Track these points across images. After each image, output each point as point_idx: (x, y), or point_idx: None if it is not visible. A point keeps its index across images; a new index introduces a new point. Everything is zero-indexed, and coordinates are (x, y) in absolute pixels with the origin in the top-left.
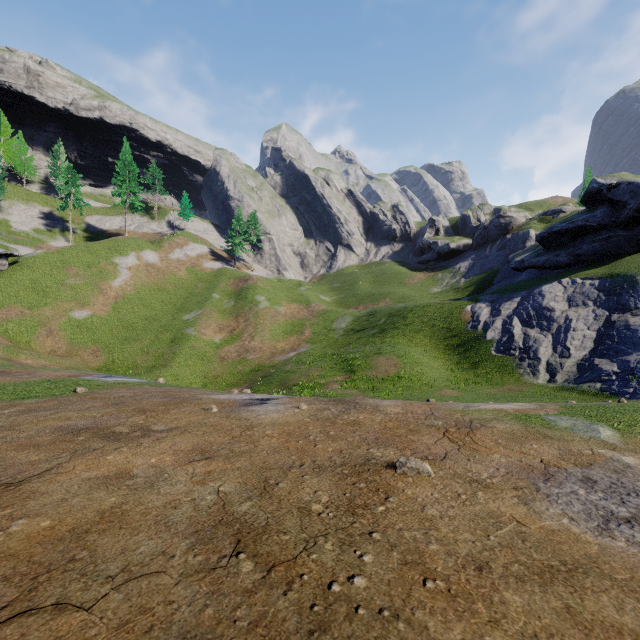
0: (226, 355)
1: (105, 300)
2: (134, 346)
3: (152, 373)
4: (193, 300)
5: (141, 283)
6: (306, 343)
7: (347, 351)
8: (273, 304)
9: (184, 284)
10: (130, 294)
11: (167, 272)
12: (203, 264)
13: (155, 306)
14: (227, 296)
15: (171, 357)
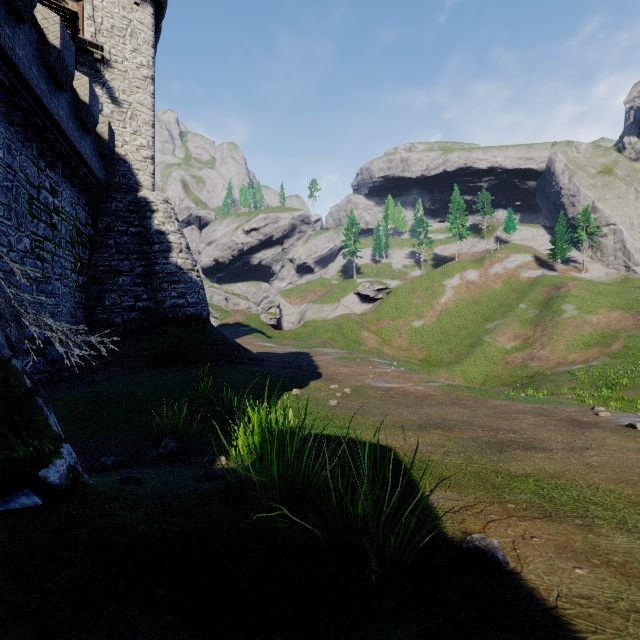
0: (511, 360)
1: (433, 313)
2: (444, 347)
3: (448, 367)
4: (500, 311)
5: (460, 298)
6: (605, 357)
7: (639, 370)
8: (583, 313)
9: (497, 296)
10: (450, 308)
11: (483, 286)
12: (520, 274)
13: (467, 317)
14: (534, 306)
15: (465, 357)
